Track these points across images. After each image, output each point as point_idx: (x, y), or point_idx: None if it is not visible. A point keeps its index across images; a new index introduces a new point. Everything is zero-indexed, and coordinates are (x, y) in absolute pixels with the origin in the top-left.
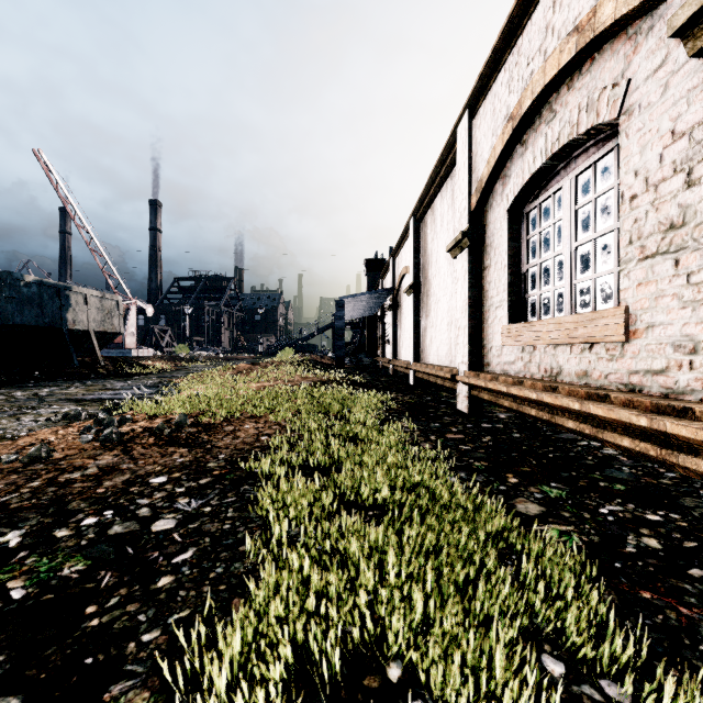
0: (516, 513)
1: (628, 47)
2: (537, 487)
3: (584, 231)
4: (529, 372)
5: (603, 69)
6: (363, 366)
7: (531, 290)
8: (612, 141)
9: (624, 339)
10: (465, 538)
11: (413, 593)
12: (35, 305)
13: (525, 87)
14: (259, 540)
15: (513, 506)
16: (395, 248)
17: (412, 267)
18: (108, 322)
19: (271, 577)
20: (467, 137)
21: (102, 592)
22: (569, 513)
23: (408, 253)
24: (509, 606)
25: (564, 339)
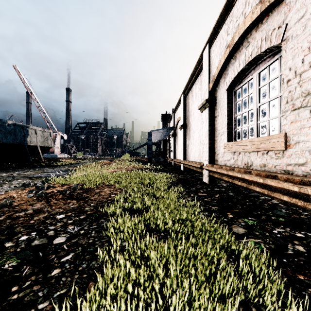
0: (233, 233)
1: (286, 9)
2: (242, 219)
3: (263, 98)
4: (237, 165)
5: (273, 20)
6: (160, 162)
7: (237, 126)
8: (277, 55)
9: (284, 149)
10: (209, 248)
11: (183, 281)
12: (12, 134)
13: (235, 31)
14: (105, 250)
15: (231, 229)
16: (175, 109)
17: (182, 117)
18: (46, 142)
19: (109, 272)
20: (207, 56)
21: (22, 278)
22: (258, 233)
23: (180, 111)
24: (233, 286)
25: (254, 149)
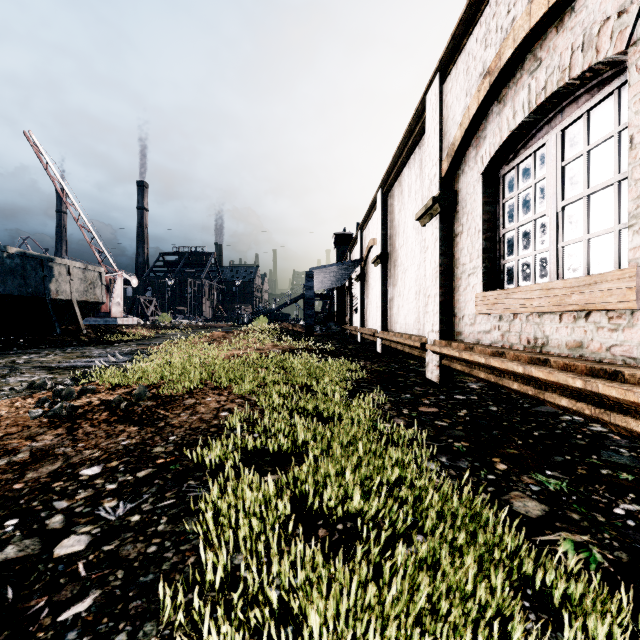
0: (515, 514)
1: None
2: (531, 476)
3: (573, 188)
4: (508, 342)
5: None
6: (332, 333)
7: (507, 256)
8: (611, 83)
9: (635, 306)
10: (470, 579)
11: None
12: (18, 276)
13: (505, 37)
14: (181, 591)
15: (509, 504)
16: (363, 222)
17: (379, 238)
18: (90, 292)
19: None
20: (437, 102)
21: None
22: (578, 514)
23: (375, 225)
24: None
25: (552, 307)
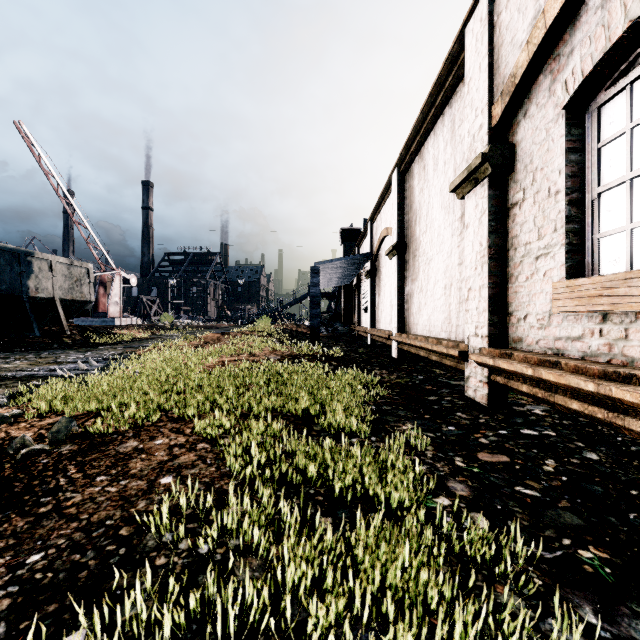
0: None
1: None
2: None
3: None
4: (625, 357)
5: None
6: (338, 335)
7: (605, 226)
8: None
9: None
10: None
11: None
12: None
13: None
14: None
15: None
16: (374, 211)
17: (395, 226)
18: (76, 290)
19: None
20: (485, 27)
21: None
22: None
23: (388, 213)
24: None
25: None
